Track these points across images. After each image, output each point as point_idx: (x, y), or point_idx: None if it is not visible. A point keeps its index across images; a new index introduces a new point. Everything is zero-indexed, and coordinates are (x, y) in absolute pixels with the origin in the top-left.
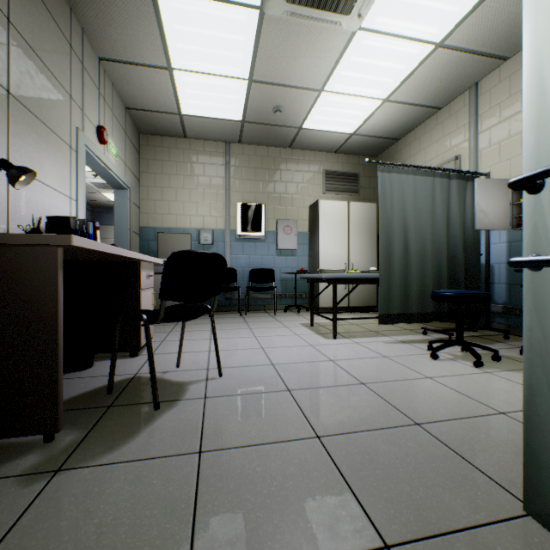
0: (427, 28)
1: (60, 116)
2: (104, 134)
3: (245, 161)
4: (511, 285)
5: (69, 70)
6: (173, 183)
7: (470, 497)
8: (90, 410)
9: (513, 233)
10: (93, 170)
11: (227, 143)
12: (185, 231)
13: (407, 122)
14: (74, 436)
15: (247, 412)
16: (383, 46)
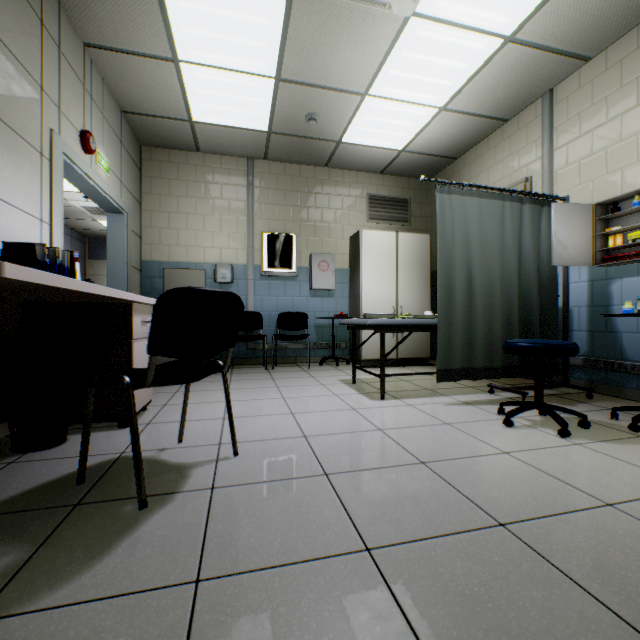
0: (496, 17)
1: (25, 112)
2: (90, 141)
3: (272, 181)
4: (594, 333)
5: (39, 54)
6: (182, 207)
7: None
8: (47, 511)
9: (596, 270)
10: (77, 187)
11: (250, 160)
12: (197, 266)
13: (467, 137)
14: (13, 558)
15: (270, 511)
16: (442, 39)
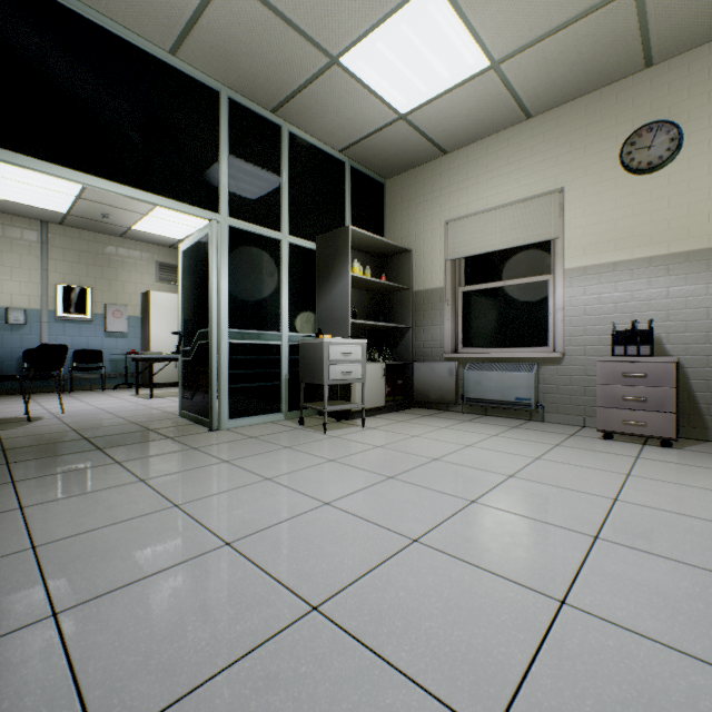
0: None
1: None
2: None
3: (68, 243)
4: None
5: None
6: None
7: (168, 418)
8: None
9: None
10: None
11: (45, 223)
12: None
13: None
14: None
15: (87, 418)
16: None
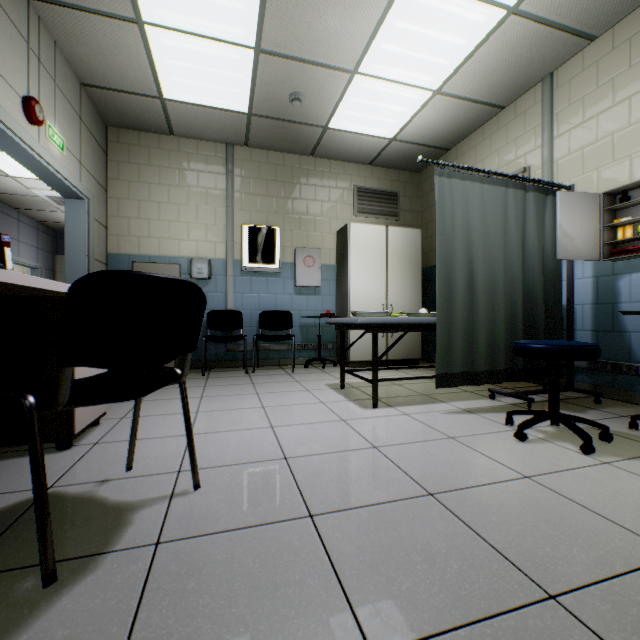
0: None
1: None
2: (35, 109)
3: (253, 170)
4: (599, 333)
5: None
6: (154, 195)
7: None
8: None
9: (602, 265)
10: (23, 165)
11: (229, 146)
12: (171, 261)
13: (461, 125)
14: None
15: (231, 583)
16: (440, 7)
